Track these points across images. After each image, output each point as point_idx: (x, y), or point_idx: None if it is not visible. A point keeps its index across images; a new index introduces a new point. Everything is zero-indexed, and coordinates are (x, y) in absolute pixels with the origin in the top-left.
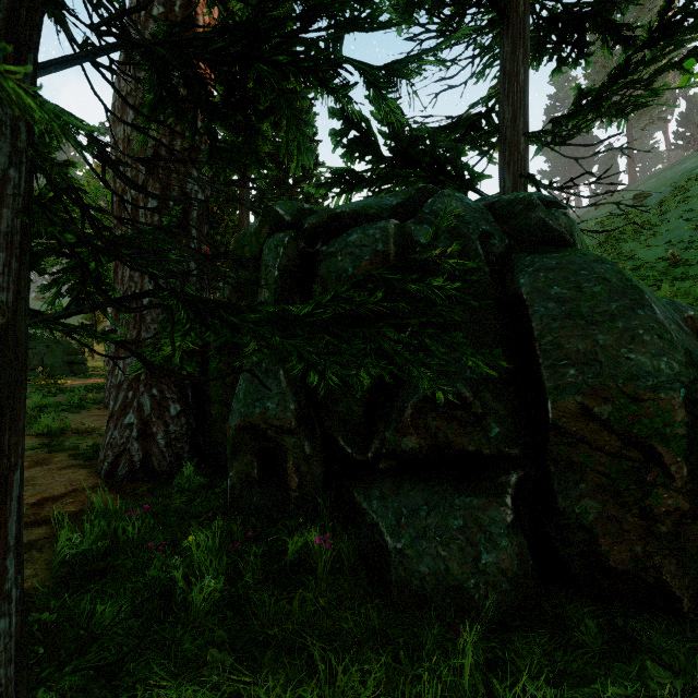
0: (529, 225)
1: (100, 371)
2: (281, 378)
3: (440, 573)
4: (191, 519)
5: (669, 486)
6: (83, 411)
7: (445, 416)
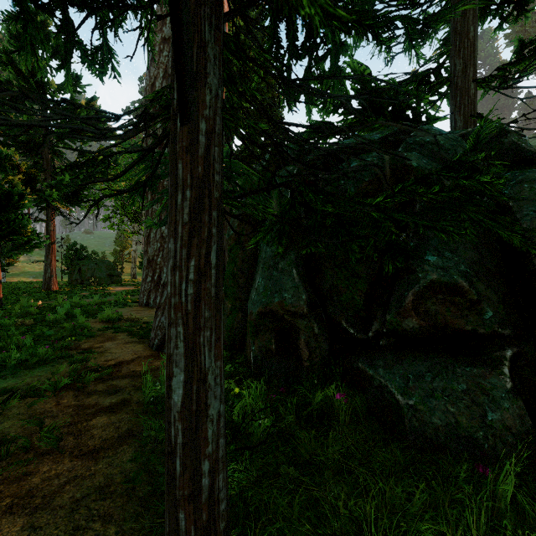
0: (502, 148)
1: (130, 282)
2: (295, 276)
3: (451, 425)
4: (226, 380)
5: None
6: (127, 307)
7: (444, 301)
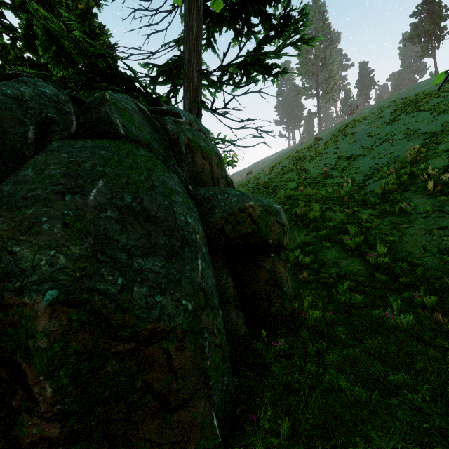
0: (99, 117)
1: None
2: None
3: None
4: None
5: (33, 412)
6: None
7: None
